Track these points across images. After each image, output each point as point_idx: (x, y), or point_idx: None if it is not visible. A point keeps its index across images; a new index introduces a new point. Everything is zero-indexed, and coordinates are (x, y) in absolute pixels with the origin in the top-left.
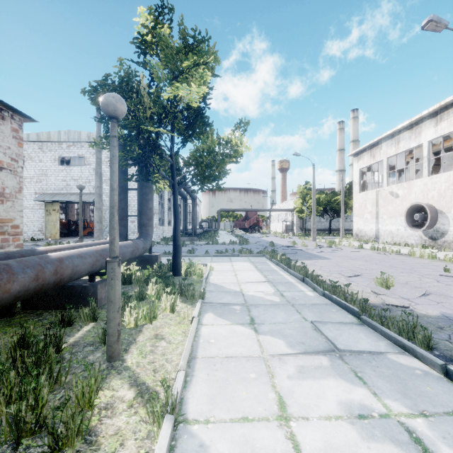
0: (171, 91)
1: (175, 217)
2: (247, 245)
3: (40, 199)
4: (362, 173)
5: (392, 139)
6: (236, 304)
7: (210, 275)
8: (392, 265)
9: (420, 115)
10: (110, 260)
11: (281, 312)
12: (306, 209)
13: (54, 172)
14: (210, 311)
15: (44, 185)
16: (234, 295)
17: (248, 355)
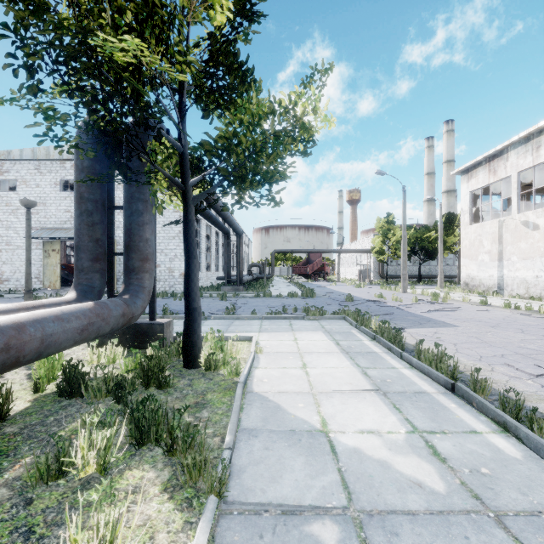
0: None
1: (188, 255)
2: (312, 298)
3: (35, 235)
4: (474, 197)
5: (527, 143)
6: (320, 510)
7: (255, 367)
8: None
9: None
10: None
11: None
12: (386, 249)
13: (54, 200)
14: None
15: (42, 217)
16: (310, 452)
17: None
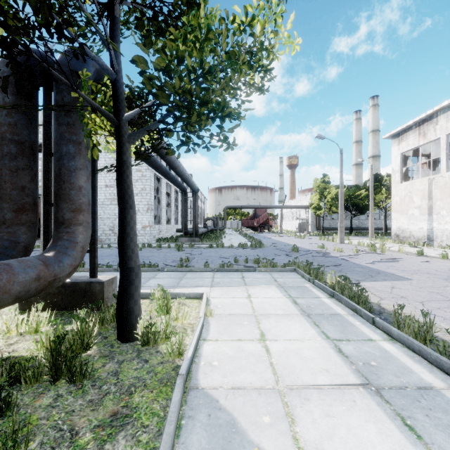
0: None
1: (123, 204)
2: (261, 248)
3: None
4: (403, 158)
5: None
6: None
7: (204, 338)
8: None
9: None
10: None
11: None
12: (322, 205)
13: None
14: None
15: None
16: None
17: None
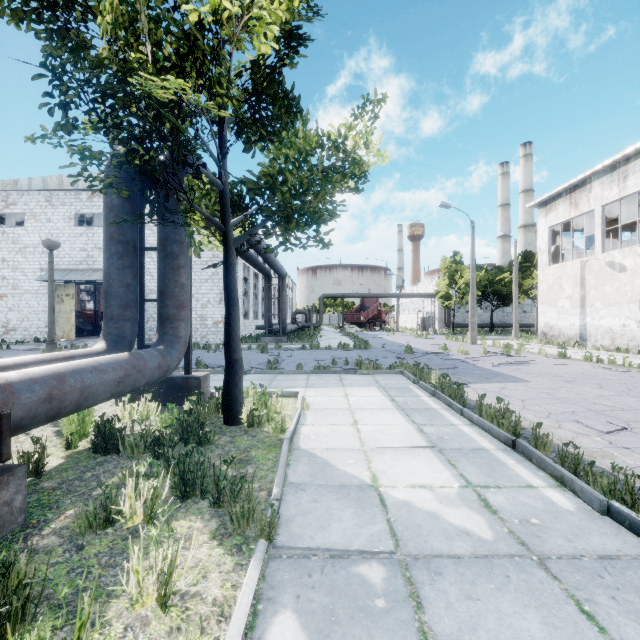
0: None
1: (229, 302)
2: (367, 350)
3: (46, 278)
4: (553, 233)
5: (612, 173)
6: (368, 554)
7: (302, 424)
8: None
9: None
10: None
11: (528, 614)
12: (453, 293)
13: (68, 237)
14: (289, 595)
15: (55, 256)
16: (359, 505)
17: None
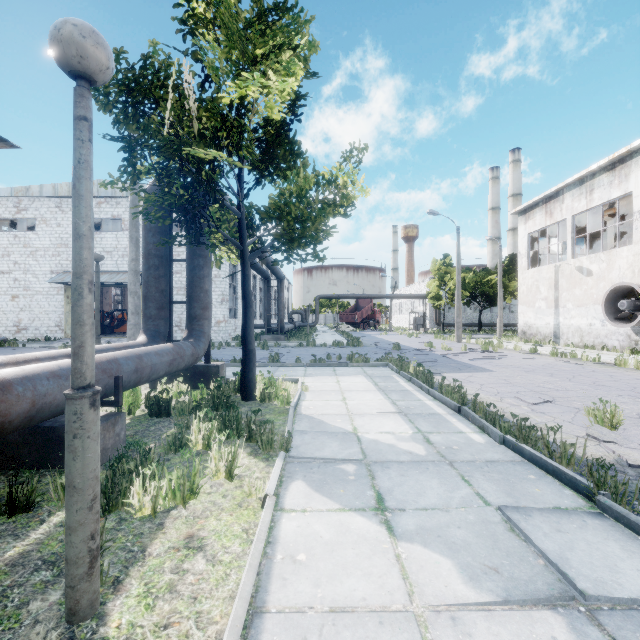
0: (235, 89)
1: (246, 305)
2: (359, 347)
3: (58, 280)
4: (532, 239)
5: (581, 186)
6: (346, 461)
7: (302, 400)
8: (597, 383)
9: (629, 147)
10: (71, 393)
11: (432, 480)
12: (444, 294)
13: None
14: (300, 475)
15: (64, 259)
16: (343, 440)
17: (381, 606)
